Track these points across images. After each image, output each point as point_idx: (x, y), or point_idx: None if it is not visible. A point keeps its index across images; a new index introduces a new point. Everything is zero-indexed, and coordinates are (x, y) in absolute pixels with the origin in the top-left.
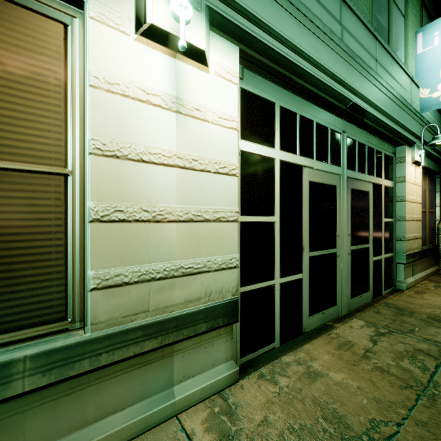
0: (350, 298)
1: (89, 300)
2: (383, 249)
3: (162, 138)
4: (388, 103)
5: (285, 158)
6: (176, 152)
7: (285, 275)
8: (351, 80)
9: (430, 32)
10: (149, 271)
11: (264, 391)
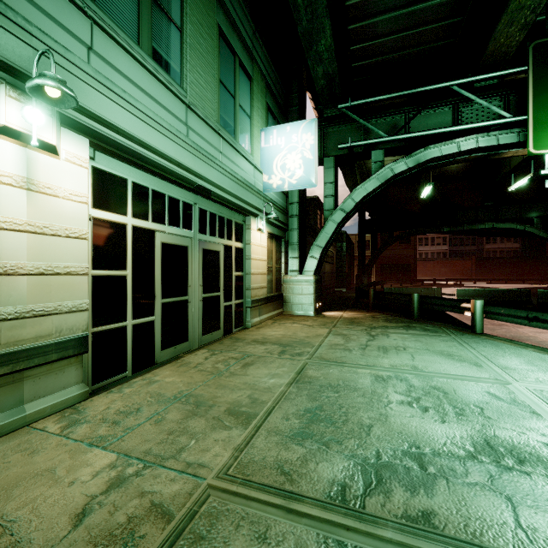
0: (202, 335)
1: None
2: (234, 296)
3: (14, 210)
4: (233, 184)
5: (138, 223)
6: (27, 221)
7: (138, 318)
8: (196, 168)
9: (268, 134)
10: (0, 314)
11: (110, 398)
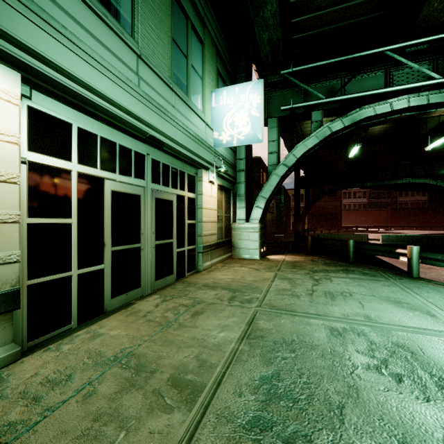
0: (155, 280)
1: None
2: (186, 242)
3: None
4: (185, 138)
5: (84, 170)
6: None
7: (84, 267)
8: (148, 118)
9: (218, 95)
10: None
11: (44, 358)
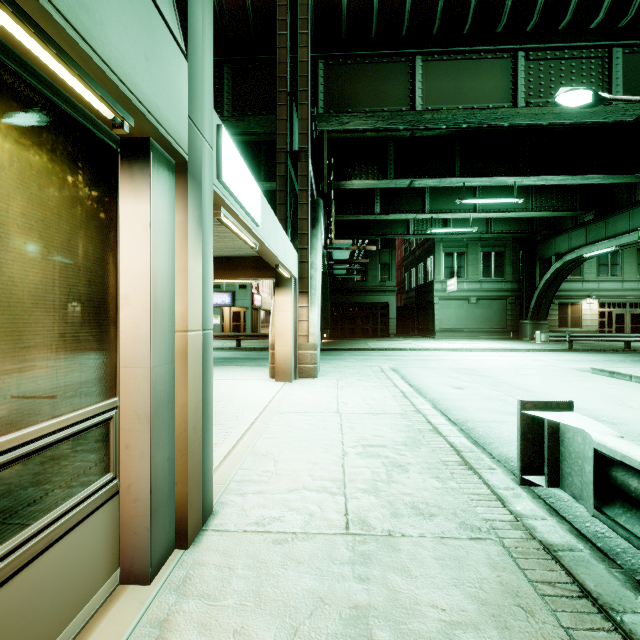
0: None
1: (582, 326)
2: None
3: (588, 312)
4: None
5: (608, 310)
6: (589, 313)
7: (608, 329)
8: (626, 294)
9: None
10: (587, 325)
11: None
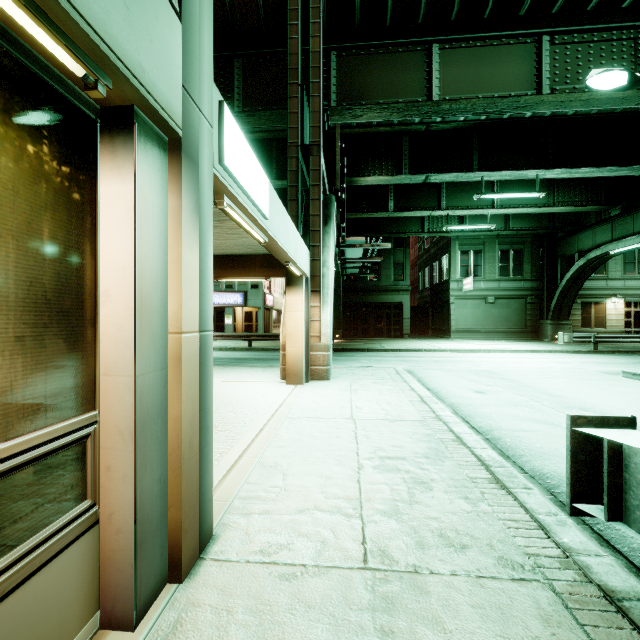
0: None
1: (606, 327)
2: None
3: (613, 312)
4: None
5: (634, 310)
6: (614, 313)
7: (634, 329)
8: None
9: None
10: (611, 325)
11: None
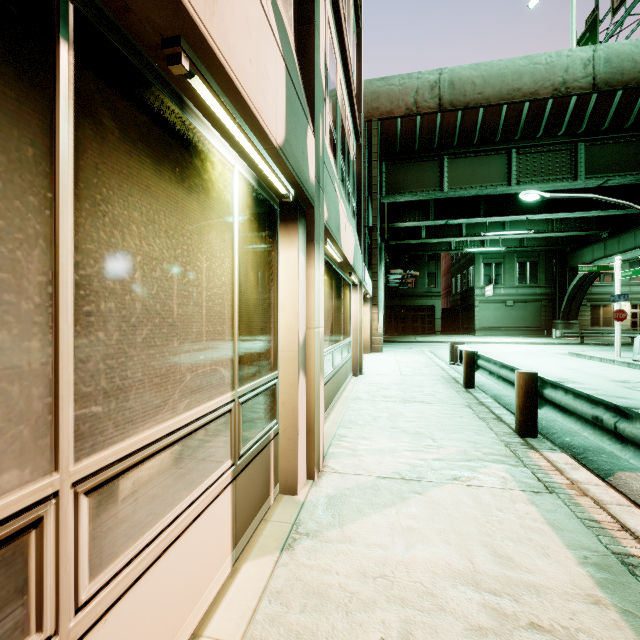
0: None
1: (613, 326)
2: None
3: None
4: None
5: (639, 311)
6: None
7: (639, 328)
8: None
9: None
10: None
11: None
